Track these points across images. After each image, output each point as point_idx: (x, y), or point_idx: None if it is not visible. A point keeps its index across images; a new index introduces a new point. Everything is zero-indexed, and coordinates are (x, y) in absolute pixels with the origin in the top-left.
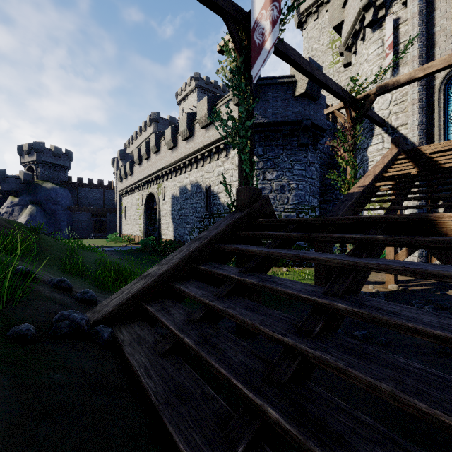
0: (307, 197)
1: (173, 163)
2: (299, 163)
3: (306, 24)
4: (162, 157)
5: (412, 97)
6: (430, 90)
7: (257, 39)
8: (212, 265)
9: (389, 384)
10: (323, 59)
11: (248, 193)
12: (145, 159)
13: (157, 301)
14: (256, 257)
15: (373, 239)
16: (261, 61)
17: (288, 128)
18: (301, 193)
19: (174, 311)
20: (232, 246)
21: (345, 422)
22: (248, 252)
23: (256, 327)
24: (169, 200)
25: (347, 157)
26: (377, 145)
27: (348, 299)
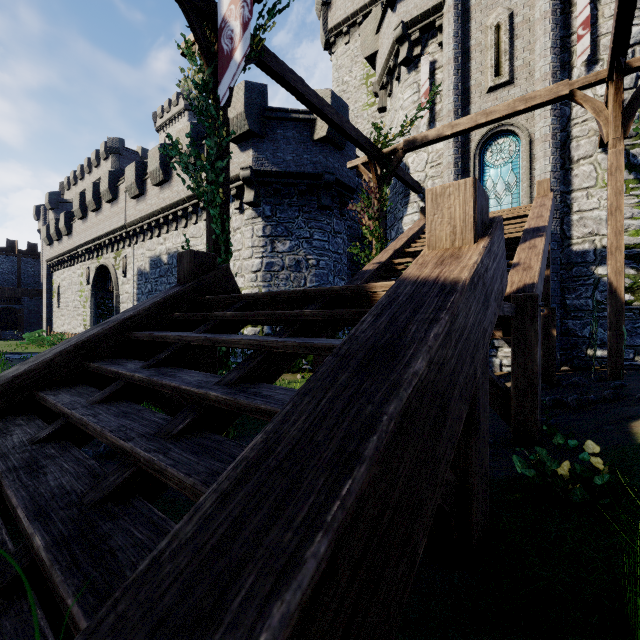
0: (331, 278)
1: (139, 220)
2: (321, 231)
3: (335, 46)
4: (121, 210)
5: (448, 160)
6: (466, 154)
7: (225, 45)
8: (114, 361)
9: (198, 477)
10: (356, 98)
11: (193, 260)
12: (93, 210)
13: (2, 420)
14: (173, 346)
15: (301, 315)
16: (230, 77)
17: (305, 182)
18: (323, 273)
19: (19, 430)
20: (146, 333)
21: (137, 535)
22: (162, 339)
23: (103, 435)
24: (133, 277)
25: (373, 227)
26: (413, 216)
27: (236, 387)
